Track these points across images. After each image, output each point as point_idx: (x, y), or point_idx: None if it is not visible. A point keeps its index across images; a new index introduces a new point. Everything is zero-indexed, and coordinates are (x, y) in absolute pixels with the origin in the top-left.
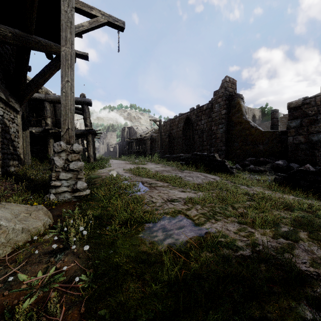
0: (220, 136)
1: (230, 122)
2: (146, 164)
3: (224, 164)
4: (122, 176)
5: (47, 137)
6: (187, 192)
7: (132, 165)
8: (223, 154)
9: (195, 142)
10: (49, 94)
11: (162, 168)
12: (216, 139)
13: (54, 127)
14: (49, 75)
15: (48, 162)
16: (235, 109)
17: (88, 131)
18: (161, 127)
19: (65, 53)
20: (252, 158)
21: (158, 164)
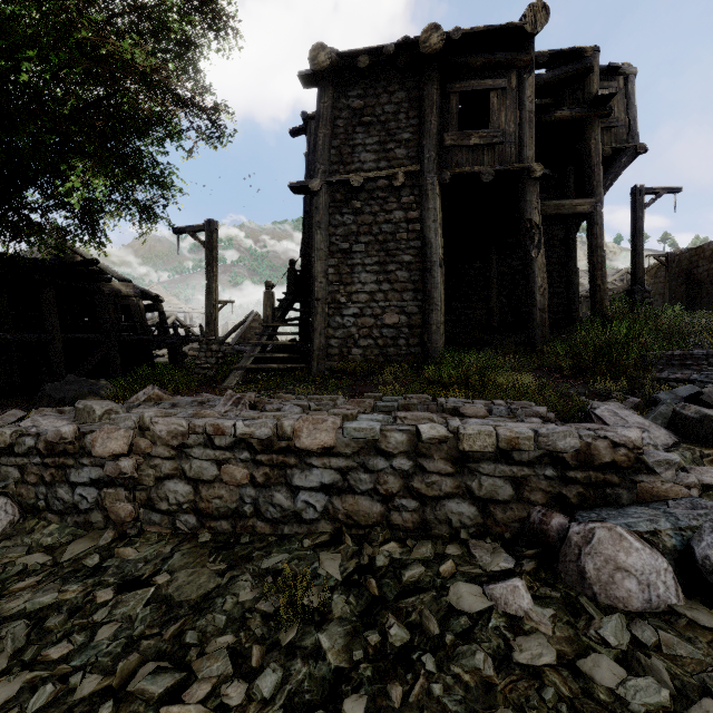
0: None
1: None
2: None
3: None
4: None
5: None
6: None
7: None
8: None
9: None
10: None
11: None
12: None
13: None
14: None
15: None
16: None
17: None
18: (670, 266)
19: (638, 228)
20: None
21: None
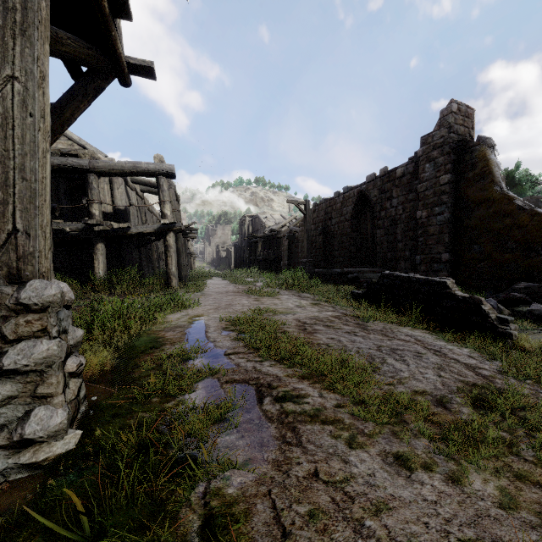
0: (437, 230)
1: (462, 200)
2: (277, 294)
3: (480, 308)
4: (207, 350)
5: (92, 240)
6: (421, 472)
7: (246, 300)
8: (445, 270)
9: (377, 244)
10: (99, 159)
11: (313, 310)
12: (427, 238)
13: (111, 220)
14: (73, 113)
15: (92, 288)
16: (474, 171)
17: (167, 227)
18: (308, 214)
19: None
20: (530, 284)
21: (304, 296)
